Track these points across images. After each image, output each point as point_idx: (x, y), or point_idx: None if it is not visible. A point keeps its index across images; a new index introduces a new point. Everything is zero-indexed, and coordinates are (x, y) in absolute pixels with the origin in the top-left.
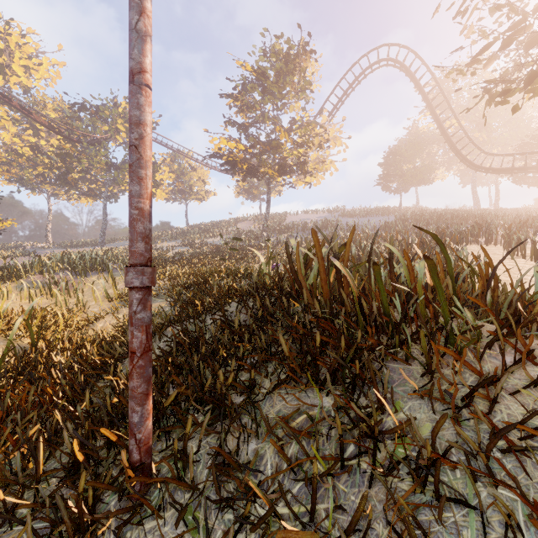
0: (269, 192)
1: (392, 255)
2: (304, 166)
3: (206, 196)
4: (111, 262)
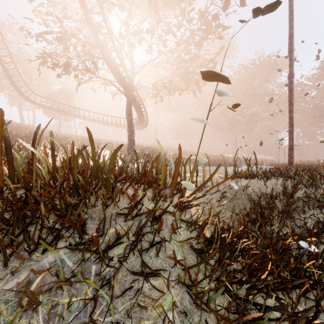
0: None
1: (53, 144)
2: None
3: None
4: None
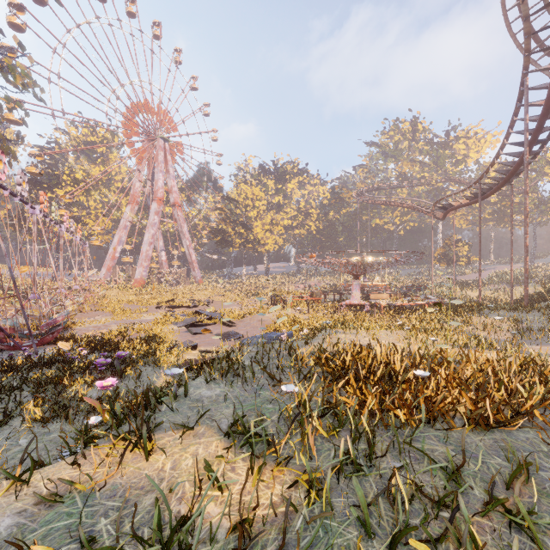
0: None
1: None
2: None
3: None
4: (530, 279)
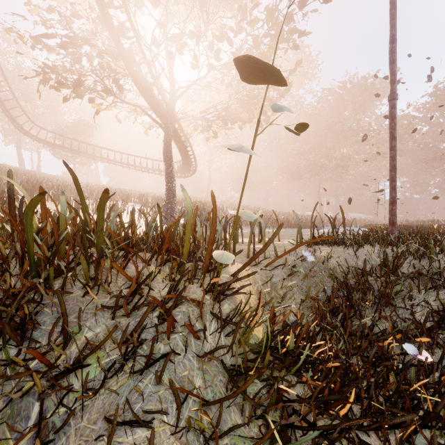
0: None
1: (13, 191)
2: None
3: None
4: None
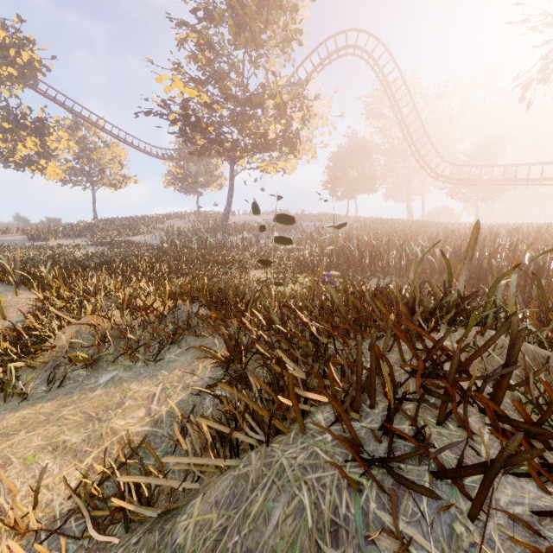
0: (232, 176)
1: None
2: (292, 140)
3: (124, 182)
4: None
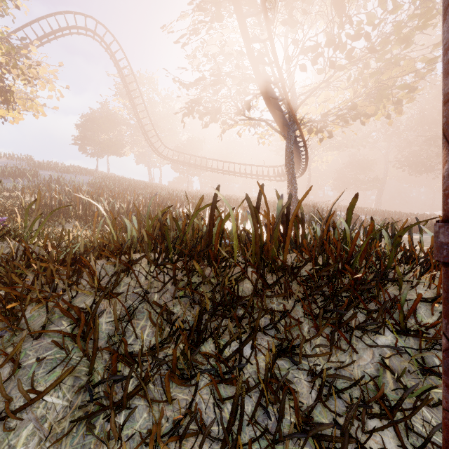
0: None
1: (303, 214)
2: (5, 93)
3: None
4: None
